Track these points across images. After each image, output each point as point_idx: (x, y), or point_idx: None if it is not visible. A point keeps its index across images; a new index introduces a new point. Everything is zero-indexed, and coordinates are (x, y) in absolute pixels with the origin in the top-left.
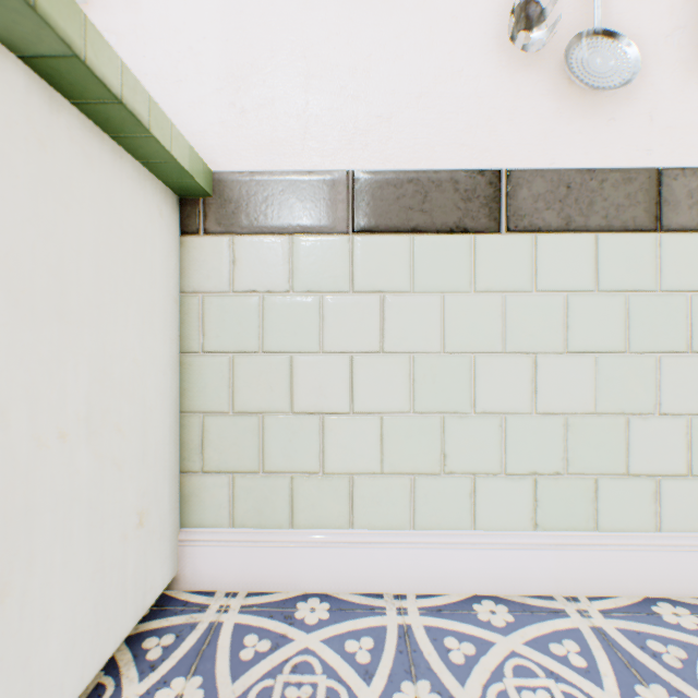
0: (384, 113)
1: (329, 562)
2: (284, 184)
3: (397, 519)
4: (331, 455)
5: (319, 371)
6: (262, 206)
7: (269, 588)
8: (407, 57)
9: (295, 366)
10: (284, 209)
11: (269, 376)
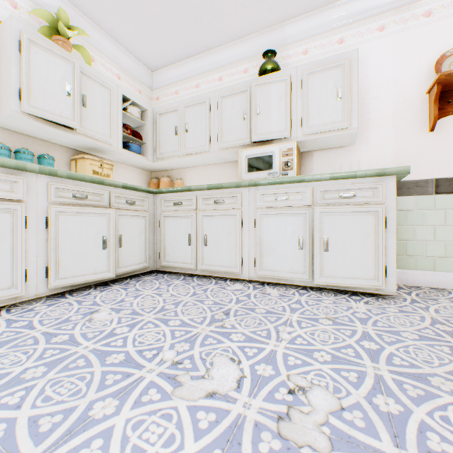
0: (444, 162)
1: (426, 279)
2: (411, 183)
3: (449, 270)
4: (426, 252)
5: (422, 230)
6: (404, 189)
7: (407, 284)
8: (452, 147)
9: (415, 229)
10: (411, 189)
11: (407, 231)
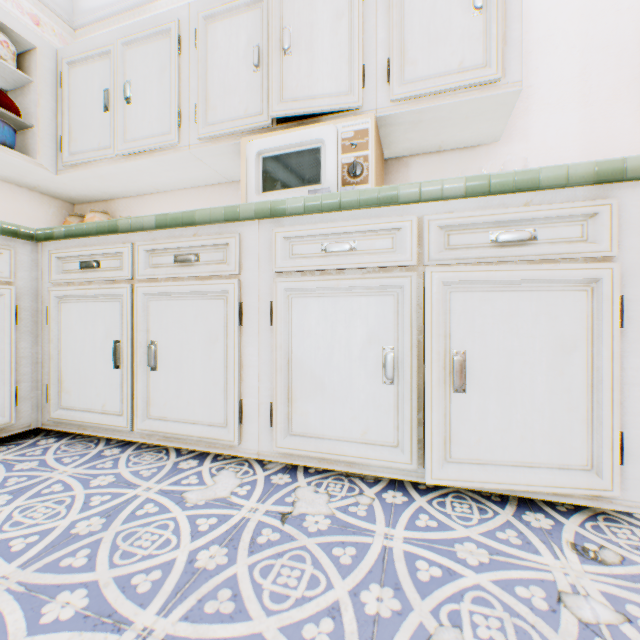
0: None
1: None
2: None
3: None
4: None
5: None
6: None
7: None
8: None
9: None
10: None
11: None
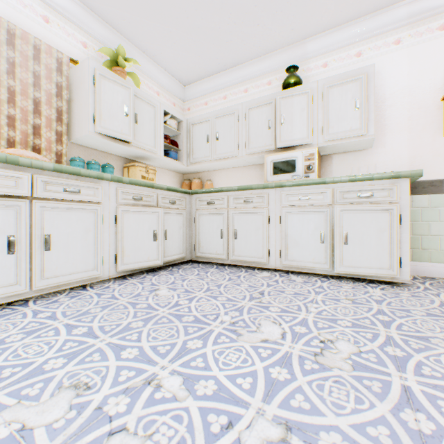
0: None
1: (441, 271)
2: (426, 183)
3: None
4: (441, 246)
5: (437, 226)
6: (420, 188)
7: (422, 275)
8: None
9: (430, 225)
10: (426, 189)
11: (422, 227)
